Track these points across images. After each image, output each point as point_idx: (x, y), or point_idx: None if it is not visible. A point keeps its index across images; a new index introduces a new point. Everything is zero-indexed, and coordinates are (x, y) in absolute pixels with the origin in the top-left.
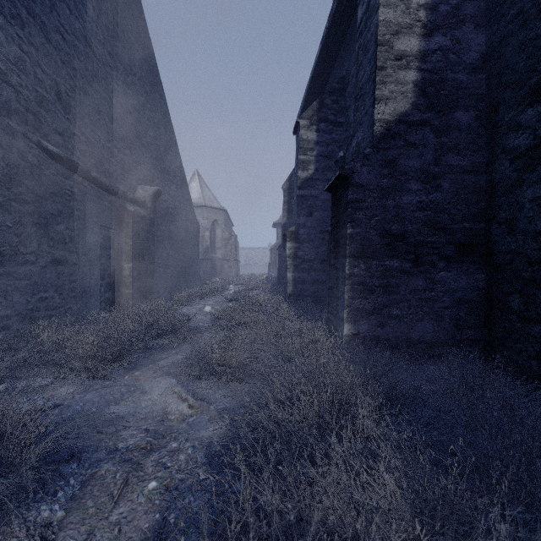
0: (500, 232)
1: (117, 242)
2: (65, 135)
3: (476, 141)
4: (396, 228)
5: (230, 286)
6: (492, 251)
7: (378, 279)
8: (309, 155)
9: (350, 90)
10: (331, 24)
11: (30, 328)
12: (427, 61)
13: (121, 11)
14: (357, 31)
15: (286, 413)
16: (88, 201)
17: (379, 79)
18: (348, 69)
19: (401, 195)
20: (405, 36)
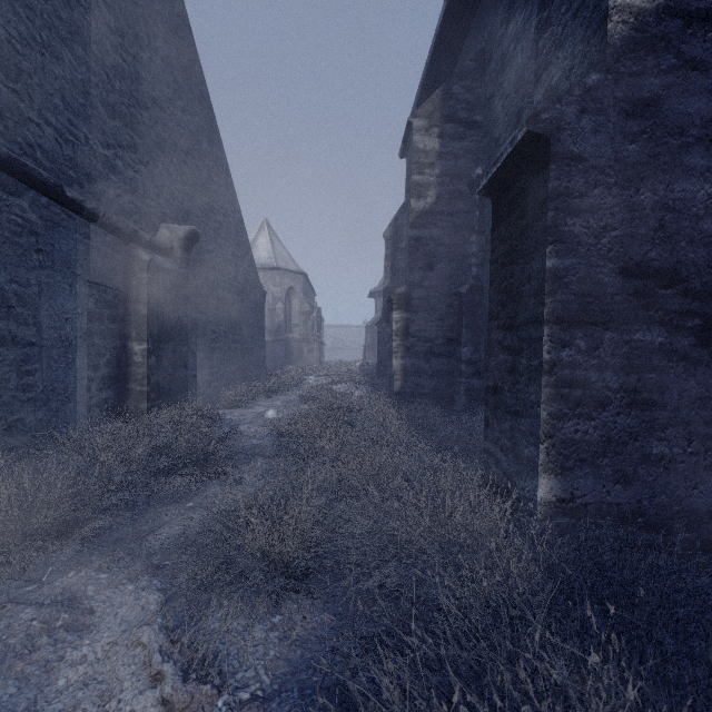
0: None
1: (122, 310)
2: (8, 118)
3: None
4: (659, 257)
5: (310, 377)
6: None
7: (616, 373)
8: (428, 175)
9: (494, 68)
10: None
11: None
12: None
13: None
14: None
15: None
16: (61, 239)
17: None
18: (491, 36)
19: (669, 181)
20: None
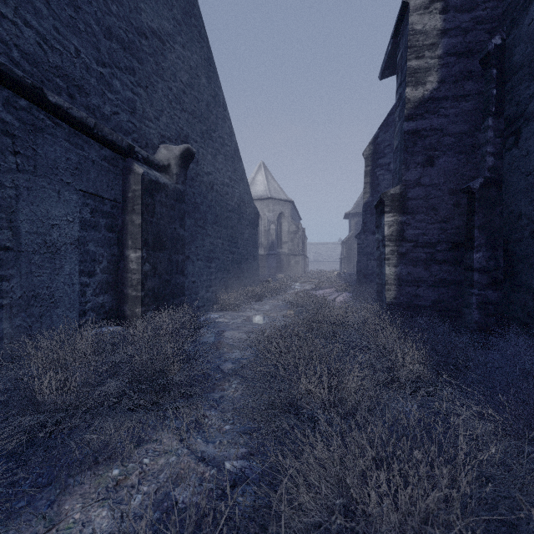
0: None
1: (120, 220)
2: None
3: None
4: None
5: (296, 283)
6: None
7: None
8: (428, 58)
9: None
10: None
11: None
12: None
13: None
14: None
15: None
16: (47, 145)
17: None
18: None
19: None
20: None
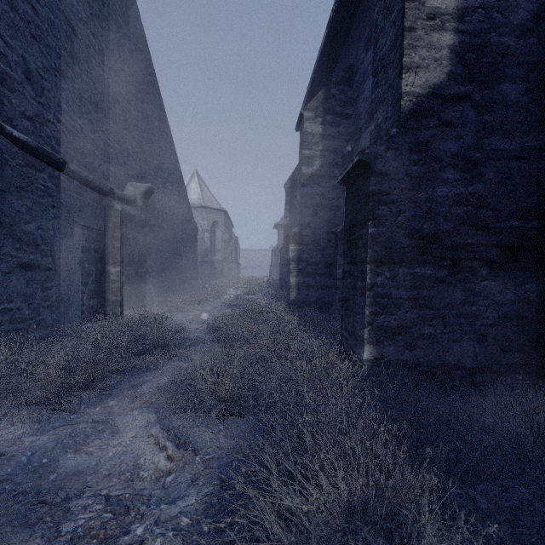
0: None
1: (102, 244)
2: (36, 121)
3: (526, 120)
4: (429, 227)
5: (230, 289)
6: None
7: (406, 290)
8: (314, 150)
9: (359, 79)
10: (338, 6)
11: None
12: (466, 21)
13: None
14: None
15: (298, 502)
16: (66, 198)
17: (408, 43)
18: (357, 56)
19: (434, 186)
20: None
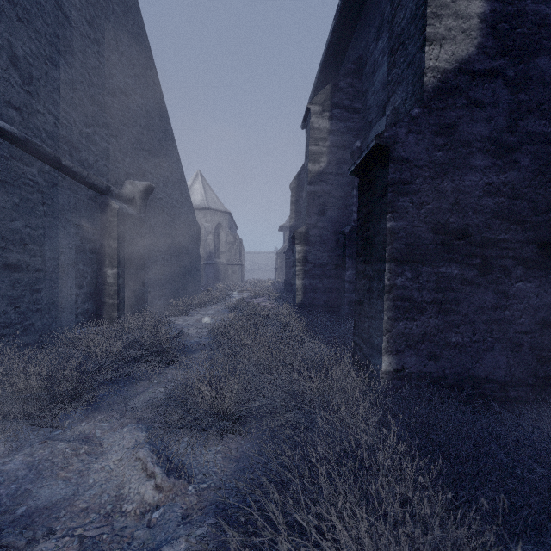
0: None
1: (99, 244)
2: (24, 111)
3: None
4: (456, 221)
5: (234, 292)
6: None
7: (430, 292)
8: (321, 146)
9: (368, 71)
10: None
11: None
12: None
13: None
14: None
15: None
16: (58, 195)
17: (432, 11)
18: (366, 47)
19: (462, 174)
20: None
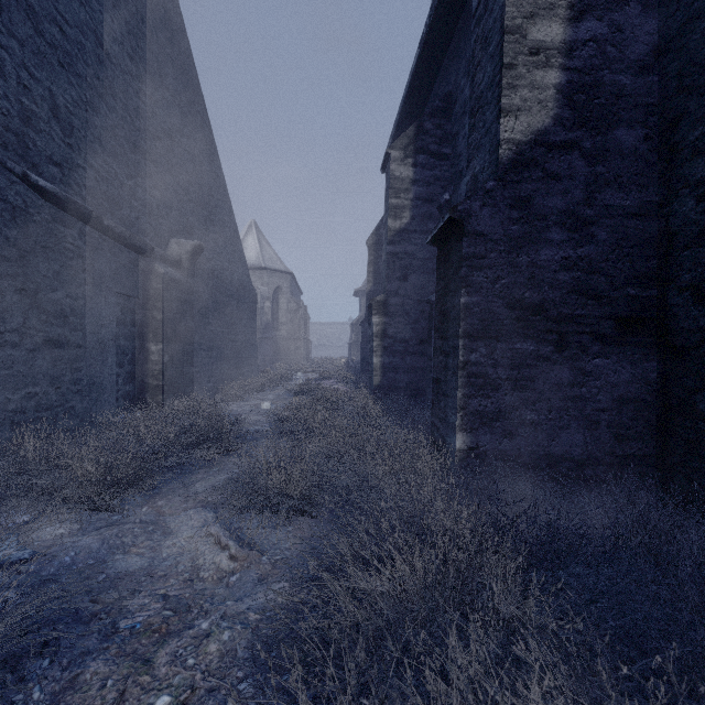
0: (682, 301)
1: (141, 315)
2: (65, 167)
3: (645, 171)
4: (531, 296)
5: (297, 373)
6: (669, 329)
7: (505, 369)
8: (403, 199)
9: (458, 111)
10: (433, 20)
11: (10, 437)
12: (575, 56)
13: (147, 0)
14: (473, 19)
15: (374, 584)
16: (99, 259)
17: (507, 82)
18: (456, 82)
19: (537, 249)
20: (543, 21)
